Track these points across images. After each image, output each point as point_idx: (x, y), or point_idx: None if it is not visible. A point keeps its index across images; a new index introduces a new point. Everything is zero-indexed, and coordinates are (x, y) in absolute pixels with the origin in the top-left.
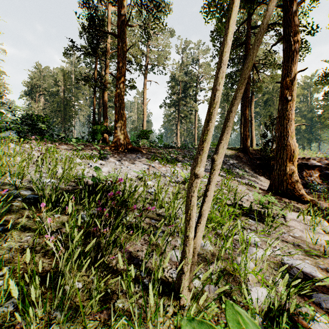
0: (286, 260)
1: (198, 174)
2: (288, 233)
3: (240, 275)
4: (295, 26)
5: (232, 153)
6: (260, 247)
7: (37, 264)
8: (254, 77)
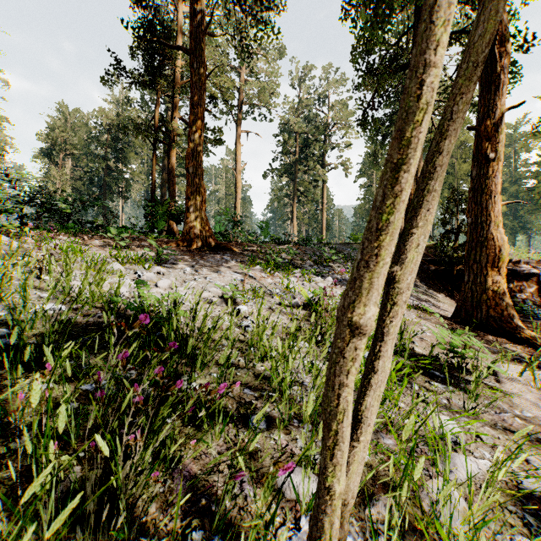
0: (526, 484)
1: (363, 324)
2: (509, 409)
3: (438, 533)
4: (503, 28)
5: None
6: (467, 448)
7: None
8: None
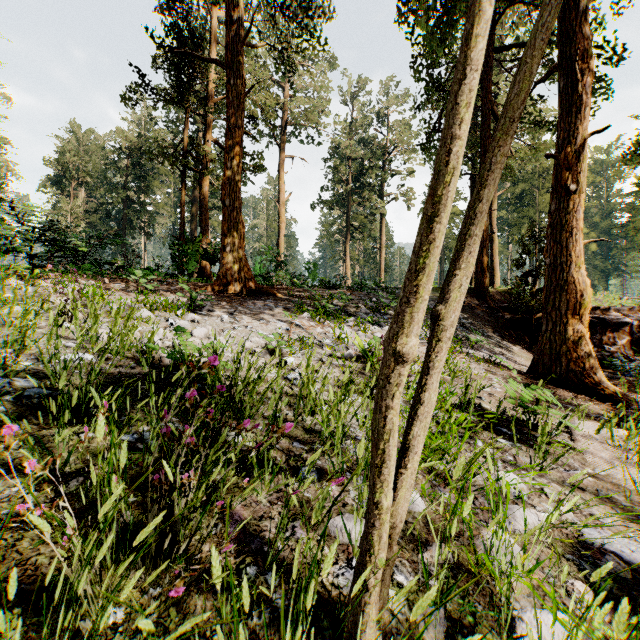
0: (587, 536)
1: (405, 353)
2: (581, 467)
3: (491, 576)
4: (585, 42)
5: None
6: (529, 502)
7: (25, 560)
8: None
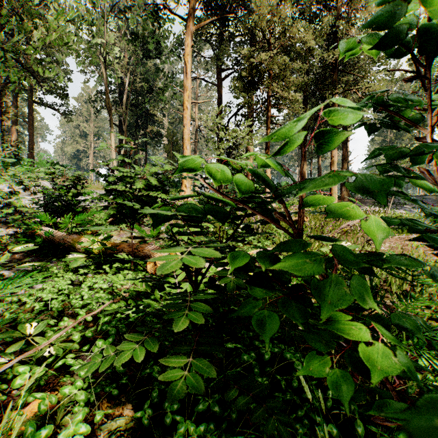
0: None
1: None
2: None
3: None
4: None
5: None
6: None
7: None
8: None
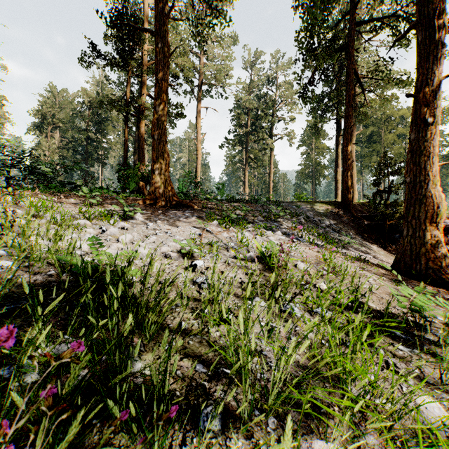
0: None
1: None
2: None
3: None
4: (440, 2)
5: (326, 209)
6: None
7: None
8: (356, 101)
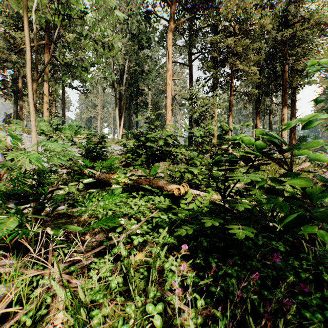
0: None
1: None
2: None
3: None
4: None
5: None
6: None
7: None
8: None
